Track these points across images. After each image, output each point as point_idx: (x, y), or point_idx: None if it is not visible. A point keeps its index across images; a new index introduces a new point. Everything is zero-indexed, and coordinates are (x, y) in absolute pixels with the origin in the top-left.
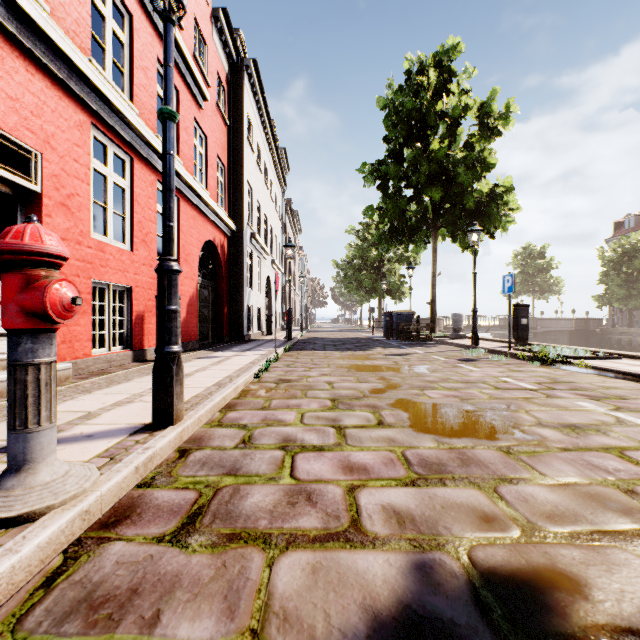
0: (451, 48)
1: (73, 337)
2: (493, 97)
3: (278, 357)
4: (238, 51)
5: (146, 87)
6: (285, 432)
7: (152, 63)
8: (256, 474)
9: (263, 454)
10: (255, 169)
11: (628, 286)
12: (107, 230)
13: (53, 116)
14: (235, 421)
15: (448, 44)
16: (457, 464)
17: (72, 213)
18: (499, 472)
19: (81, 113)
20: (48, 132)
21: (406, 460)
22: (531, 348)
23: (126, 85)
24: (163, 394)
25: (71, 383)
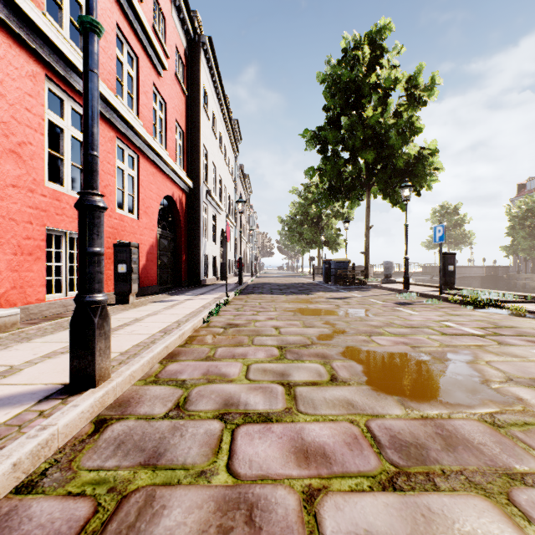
0: (383, 28)
1: (25, 283)
2: (419, 71)
3: (228, 301)
4: (195, 29)
5: (105, 49)
6: (227, 392)
7: (111, 28)
8: (182, 465)
9: (197, 427)
10: (210, 135)
11: (532, 238)
12: (64, 180)
13: (1, 63)
14: (173, 376)
15: (380, 24)
16: (440, 445)
17: (24, 161)
18: (500, 461)
19: (34, 64)
20: None
21: (374, 438)
22: (460, 292)
23: None
24: (82, 351)
25: (17, 329)
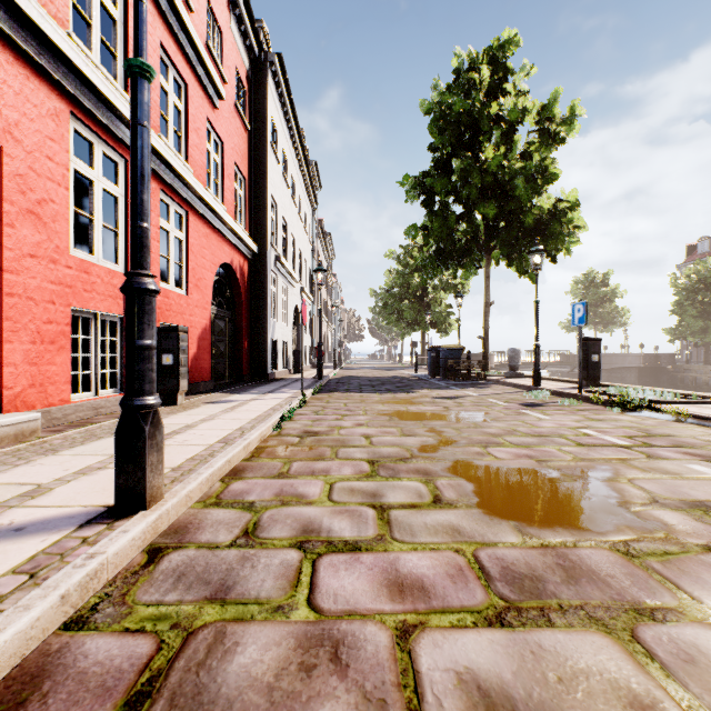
0: (507, 42)
1: (46, 379)
2: (555, 99)
3: (305, 401)
4: (260, 44)
5: None
6: (306, 516)
7: (153, 48)
8: (255, 599)
9: (271, 557)
10: (281, 182)
11: (705, 317)
12: (93, 247)
13: (17, 99)
14: (239, 497)
15: (503, 37)
16: (560, 578)
17: (44, 224)
18: (628, 595)
19: (57, 99)
20: (10, 119)
21: (482, 569)
22: (606, 390)
23: (119, 71)
24: (131, 466)
25: (38, 438)
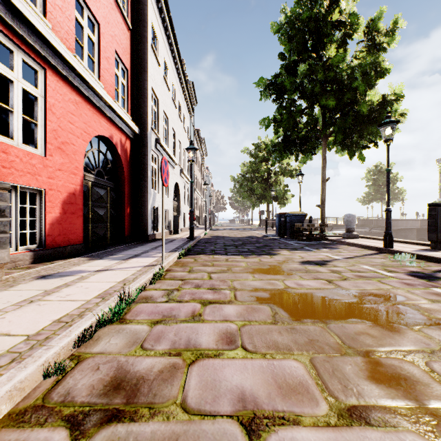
0: None
1: None
2: (380, 15)
3: (161, 273)
4: None
5: None
6: None
7: None
8: None
9: None
10: (162, 83)
11: None
12: None
13: None
14: None
15: None
16: None
17: None
18: None
19: None
20: None
21: None
22: None
23: None
24: None
25: None
